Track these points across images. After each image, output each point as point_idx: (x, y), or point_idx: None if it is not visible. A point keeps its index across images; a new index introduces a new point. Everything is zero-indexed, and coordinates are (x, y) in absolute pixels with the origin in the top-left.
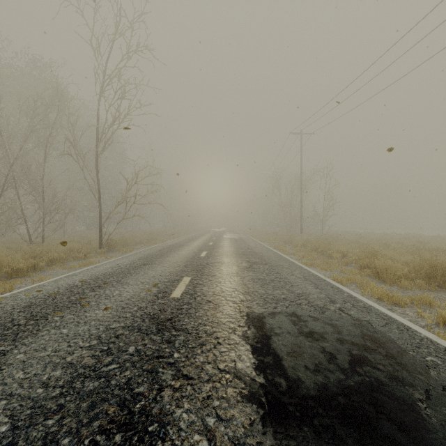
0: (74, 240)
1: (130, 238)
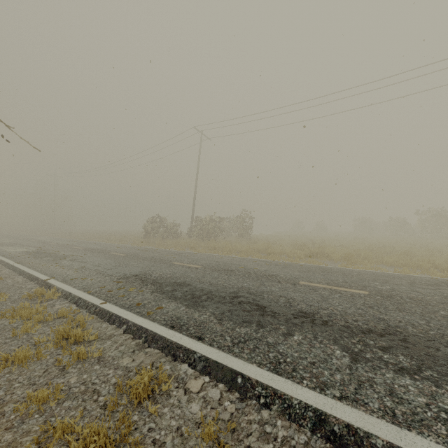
0: None
1: None
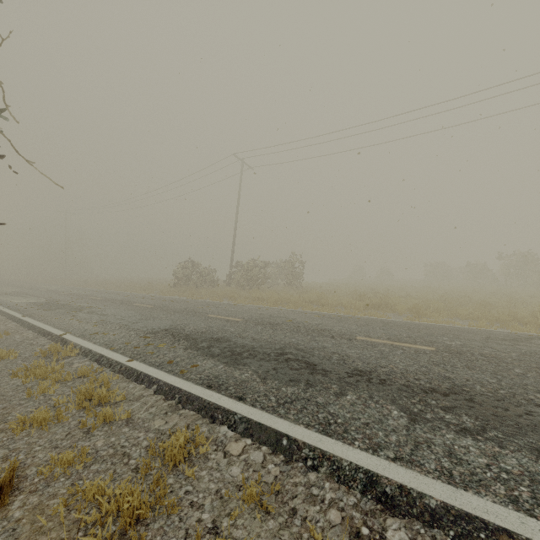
0: None
1: None
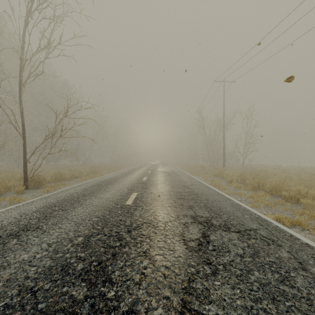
0: (13, 175)
1: (70, 172)
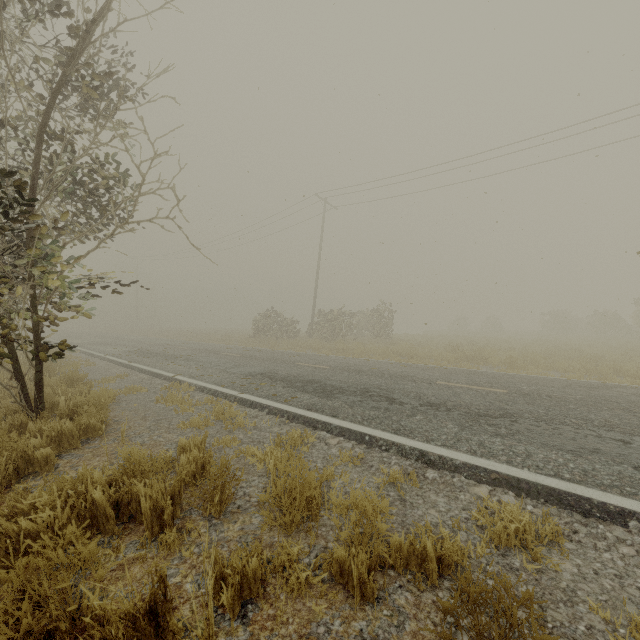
0: None
1: None
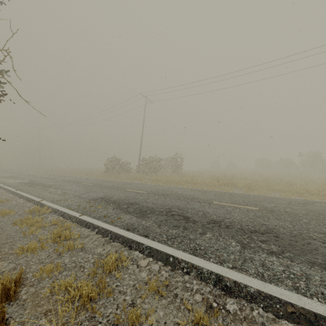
0: None
1: None
